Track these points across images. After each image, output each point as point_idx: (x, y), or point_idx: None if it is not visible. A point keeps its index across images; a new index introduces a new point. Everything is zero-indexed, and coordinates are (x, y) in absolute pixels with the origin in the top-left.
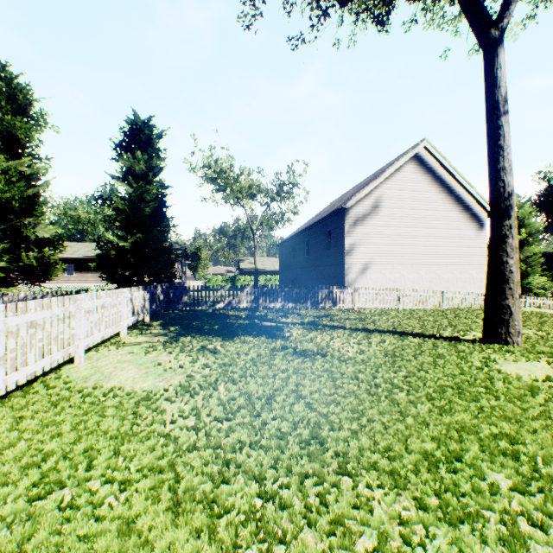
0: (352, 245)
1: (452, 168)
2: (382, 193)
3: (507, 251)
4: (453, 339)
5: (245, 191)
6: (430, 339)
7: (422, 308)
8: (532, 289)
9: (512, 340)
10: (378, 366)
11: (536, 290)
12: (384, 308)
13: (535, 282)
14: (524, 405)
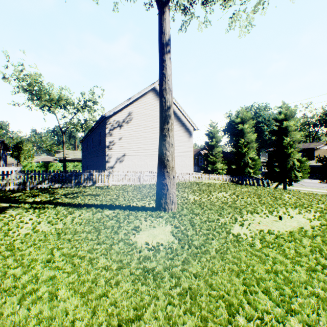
0: (112, 142)
1: (174, 100)
2: (133, 110)
3: (166, 146)
4: (138, 208)
5: (55, 102)
6: (121, 210)
7: (153, 183)
8: (218, 169)
9: (168, 207)
10: (8, 256)
11: (219, 170)
12: (131, 184)
13: (219, 166)
14: (84, 300)
